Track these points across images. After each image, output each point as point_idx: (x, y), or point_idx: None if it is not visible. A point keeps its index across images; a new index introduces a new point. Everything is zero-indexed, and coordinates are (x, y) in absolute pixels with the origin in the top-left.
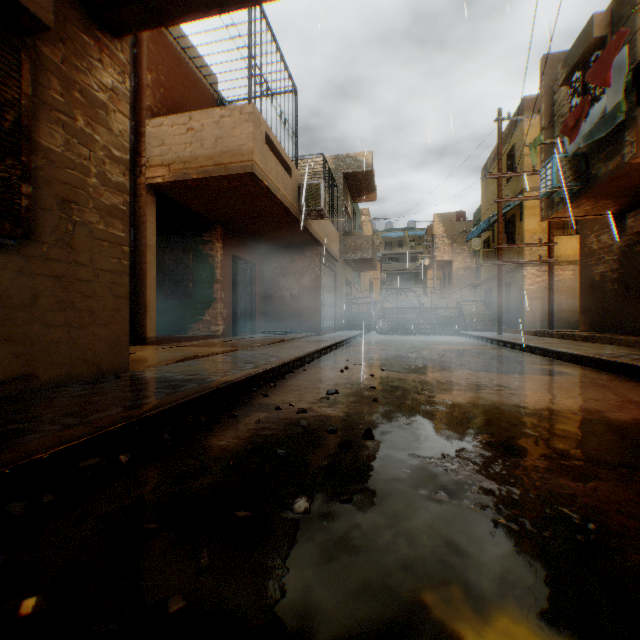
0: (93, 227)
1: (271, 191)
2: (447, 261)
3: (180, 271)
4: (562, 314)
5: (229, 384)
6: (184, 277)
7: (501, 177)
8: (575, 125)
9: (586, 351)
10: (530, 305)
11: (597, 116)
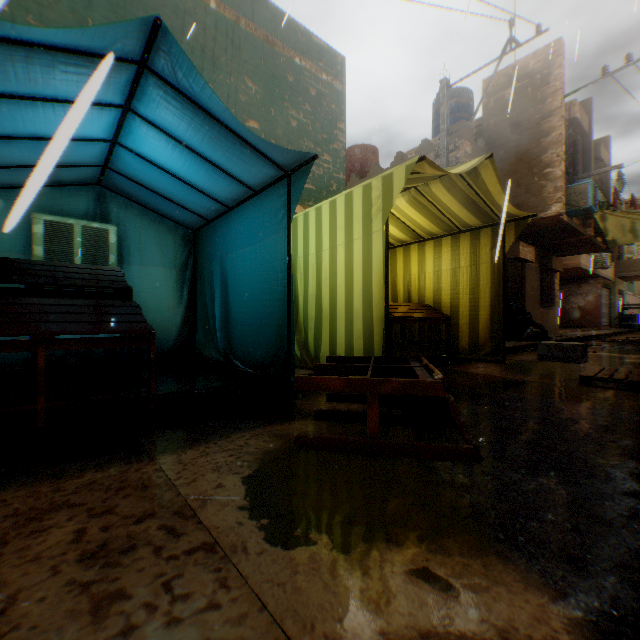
0: (555, 301)
1: (582, 268)
2: None
3: None
4: None
5: (594, 335)
6: None
7: None
8: None
9: None
10: None
11: None
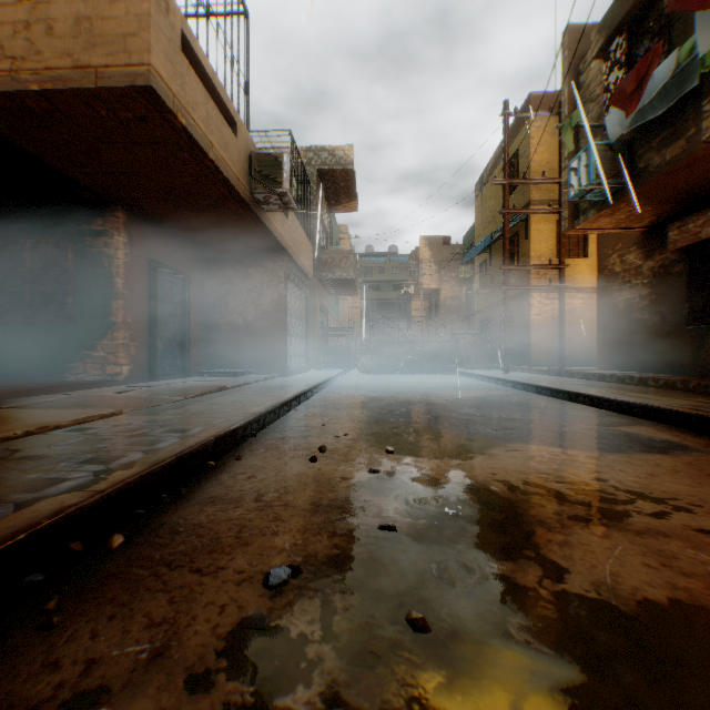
0: None
1: (195, 141)
2: (434, 289)
3: (53, 278)
4: (571, 349)
5: None
6: (60, 287)
7: (508, 184)
8: (637, 89)
9: (661, 401)
10: (537, 338)
11: (663, 79)
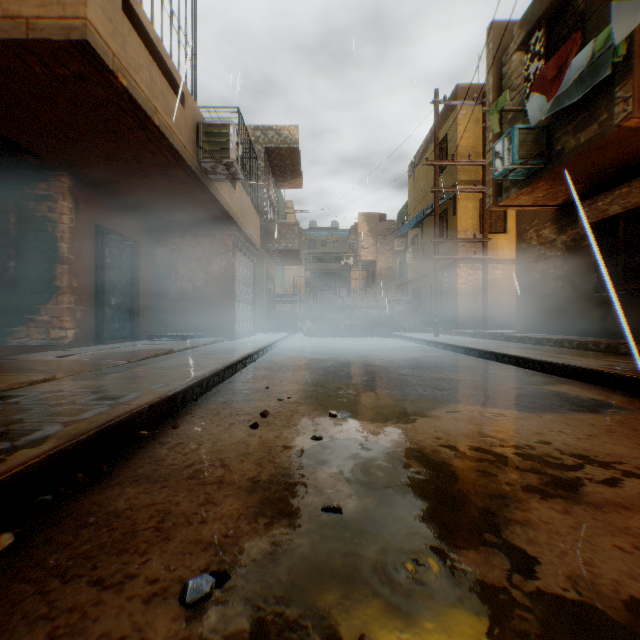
0: None
1: (138, 104)
2: (371, 261)
3: None
4: (493, 314)
5: None
6: (2, 251)
7: (438, 165)
8: (557, 76)
9: (580, 361)
10: (464, 305)
11: (580, 68)
